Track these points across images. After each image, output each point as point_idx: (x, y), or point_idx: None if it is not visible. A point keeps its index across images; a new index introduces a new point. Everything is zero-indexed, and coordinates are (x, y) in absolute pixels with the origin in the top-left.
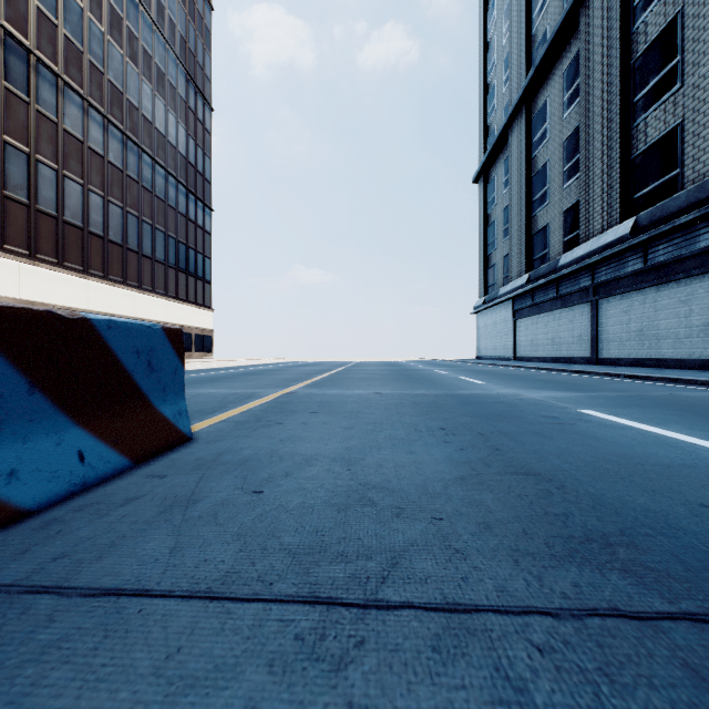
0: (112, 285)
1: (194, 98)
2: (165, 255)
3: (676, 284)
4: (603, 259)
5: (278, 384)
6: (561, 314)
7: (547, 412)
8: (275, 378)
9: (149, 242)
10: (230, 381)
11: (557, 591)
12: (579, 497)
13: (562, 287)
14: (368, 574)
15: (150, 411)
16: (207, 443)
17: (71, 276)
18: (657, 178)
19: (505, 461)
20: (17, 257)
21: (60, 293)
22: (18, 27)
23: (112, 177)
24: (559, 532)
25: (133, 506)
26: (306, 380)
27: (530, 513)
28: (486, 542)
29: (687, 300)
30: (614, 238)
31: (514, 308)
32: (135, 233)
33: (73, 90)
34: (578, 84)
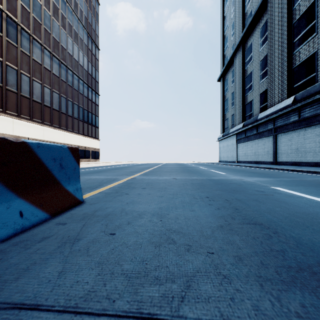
0: (54, 128)
1: (91, 44)
2: (78, 115)
3: (314, 127)
4: (279, 115)
5: (128, 174)
6: (258, 141)
7: (258, 188)
8: (126, 171)
9: (70, 109)
10: (106, 172)
11: (292, 310)
12: (287, 239)
13: (259, 129)
14: (173, 294)
15: (61, 189)
16: (90, 204)
17: (36, 125)
18: (305, 77)
19: (242, 216)
20: (12, 116)
21: (31, 132)
22: (12, 13)
23: (54, 80)
24: (282, 263)
25: (45, 243)
26: (141, 172)
27: (262, 249)
28: (241, 270)
29: (319, 134)
30: (284, 106)
31: (236, 138)
32: (65, 105)
33: (37, 41)
34: (267, 35)
